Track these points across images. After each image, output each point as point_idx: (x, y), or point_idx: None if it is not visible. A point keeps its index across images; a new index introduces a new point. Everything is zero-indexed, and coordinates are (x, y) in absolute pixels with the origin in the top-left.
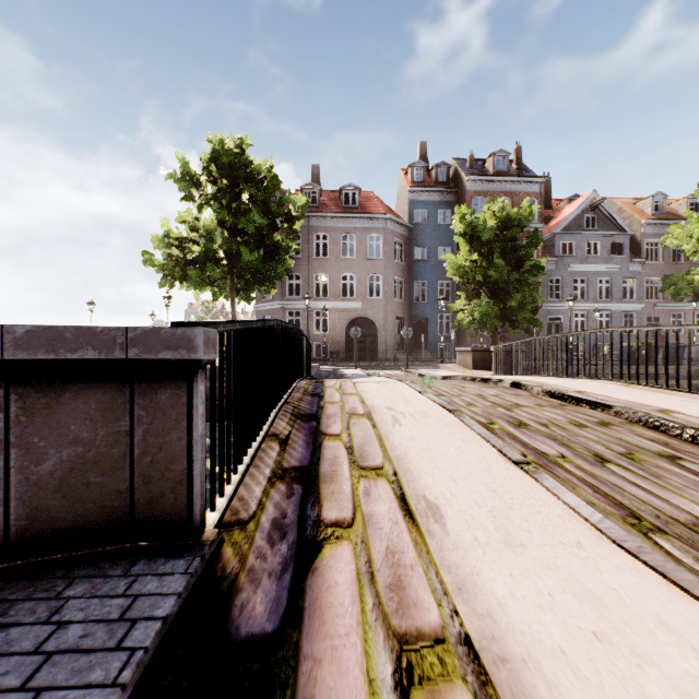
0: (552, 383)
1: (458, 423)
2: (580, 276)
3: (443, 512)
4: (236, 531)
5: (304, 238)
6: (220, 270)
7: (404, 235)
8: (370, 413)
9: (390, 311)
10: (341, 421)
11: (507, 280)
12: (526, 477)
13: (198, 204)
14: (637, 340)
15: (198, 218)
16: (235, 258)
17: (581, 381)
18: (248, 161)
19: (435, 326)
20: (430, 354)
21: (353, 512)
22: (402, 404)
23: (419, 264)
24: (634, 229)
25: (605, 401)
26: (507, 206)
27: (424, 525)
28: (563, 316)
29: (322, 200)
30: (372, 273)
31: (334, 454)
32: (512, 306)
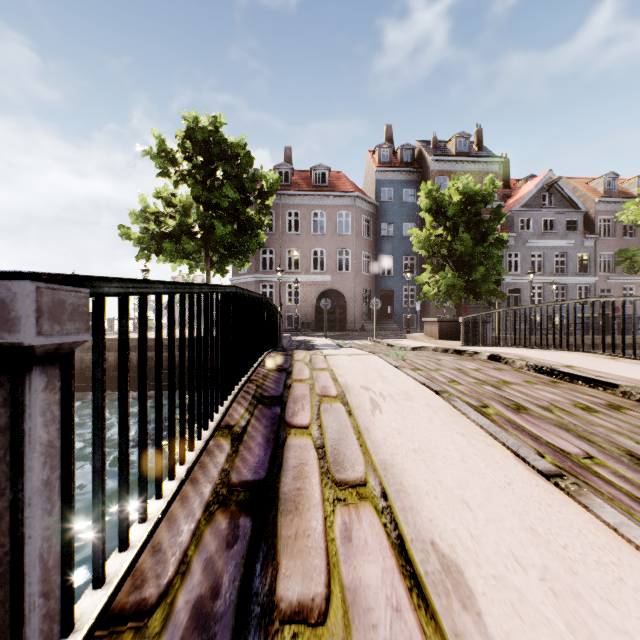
0: (532, 356)
1: (449, 408)
2: (537, 251)
3: (471, 582)
4: (126, 636)
5: (277, 215)
6: (194, 243)
7: (371, 212)
8: (344, 395)
9: (358, 284)
10: (310, 405)
11: (471, 253)
12: (569, 502)
13: (174, 180)
14: (623, 310)
15: (174, 194)
16: (209, 232)
17: (562, 354)
18: (222, 138)
19: (400, 297)
20: (396, 324)
21: (326, 583)
22: (379, 382)
23: (386, 240)
24: (587, 207)
25: (604, 378)
26: (471, 183)
27: (446, 618)
28: (521, 288)
29: (294, 179)
30: (342, 248)
31: (301, 459)
32: (477, 278)
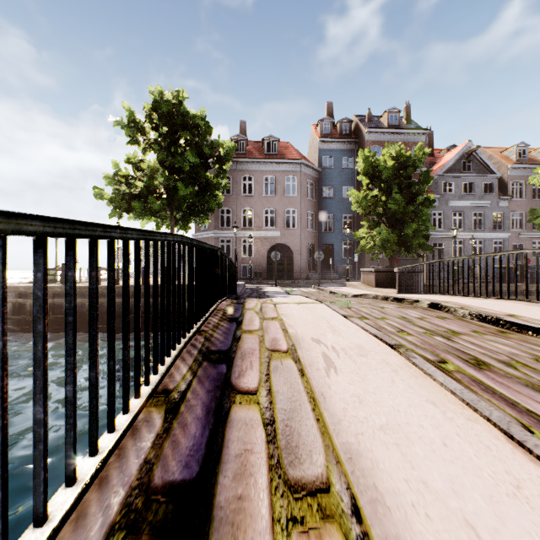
0: (471, 305)
1: (409, 366)
2: (458, 210)
3: None
4: None
5: (233, 179)
6: (159, 202)
7: (315, 177)
8: (295, 349)
9: (303, 239)
10: (259, 362)
11: (404, 211)
12: None
13: (142, 148)
14: None
15: (143, 160)
16: (173, 192)
17: (498, 302)
18: (184, 110)
19: (340, 251)
20: (336, 274)
21: None
22: (330, 334)
23: (327, 201)
24: (501, 172)
25: None
26: (402, 150)
27: None
28: (444, 243)
29: (248, 148)
30: (289, 208)
31: (245, 443)
32: (408, 233)
